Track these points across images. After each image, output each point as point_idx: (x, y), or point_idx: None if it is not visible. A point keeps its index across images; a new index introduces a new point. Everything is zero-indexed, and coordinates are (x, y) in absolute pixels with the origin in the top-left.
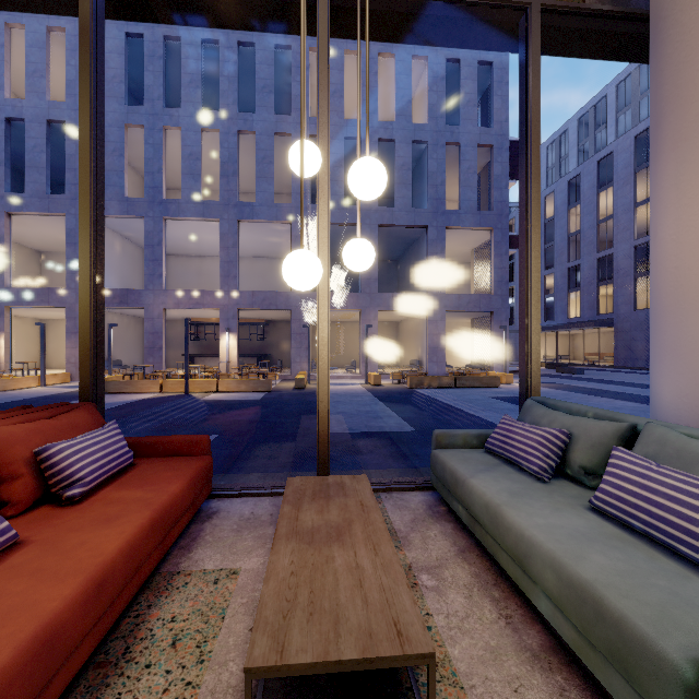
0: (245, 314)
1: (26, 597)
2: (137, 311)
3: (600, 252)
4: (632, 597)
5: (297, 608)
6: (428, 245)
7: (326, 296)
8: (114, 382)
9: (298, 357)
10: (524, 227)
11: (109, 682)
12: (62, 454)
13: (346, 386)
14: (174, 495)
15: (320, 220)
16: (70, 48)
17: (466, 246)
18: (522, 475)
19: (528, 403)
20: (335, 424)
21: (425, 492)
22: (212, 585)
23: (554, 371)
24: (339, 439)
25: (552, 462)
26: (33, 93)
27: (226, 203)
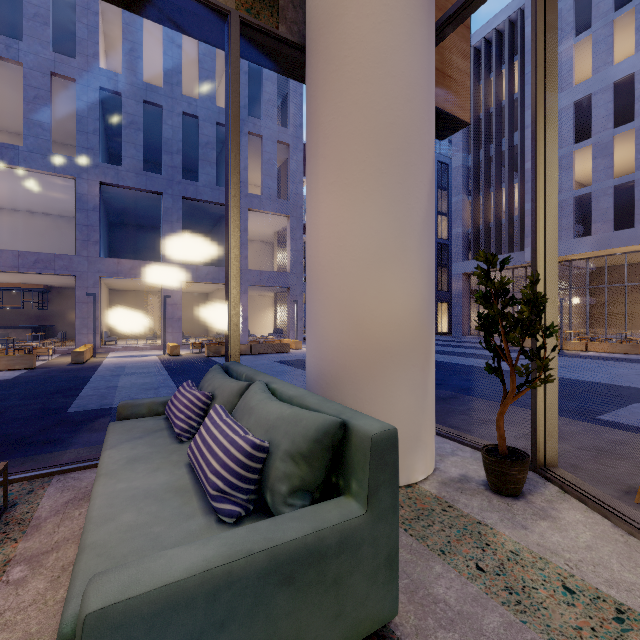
0: (10, 277)
1: None
2: None
3: None
4: (106, 554)
5: None
6: None
7: None
8: None
9: (85, 328)
10: (227, 210)
11: None
12: None
13: (140, 357)
14: None
15: None
16: None
17: (270, 228)
18: (169, 438)
19: (211, 369)
20: (95, 400)
21: None
22: None
23: None
24: (86, 417)
25: (193, 422)
26: None
27: None
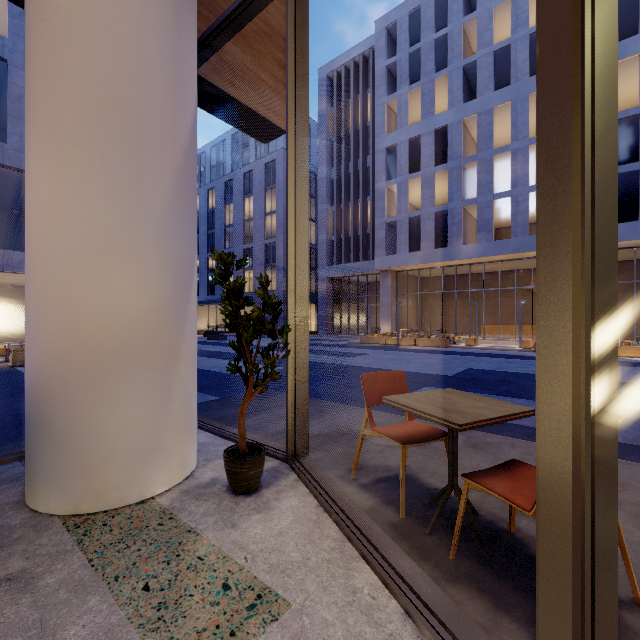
0: None
1: None
2: None
3: (245, 245)
4: None
5: None
6: None
7: None
8: None
9: None
10: None
11: None
12: None
13: None
14: None
15: None
16: None
17: None
18: None
19: None
20: None
21: None
22: None
23: (206, 339)
24: None
25: None
26: None
27: None
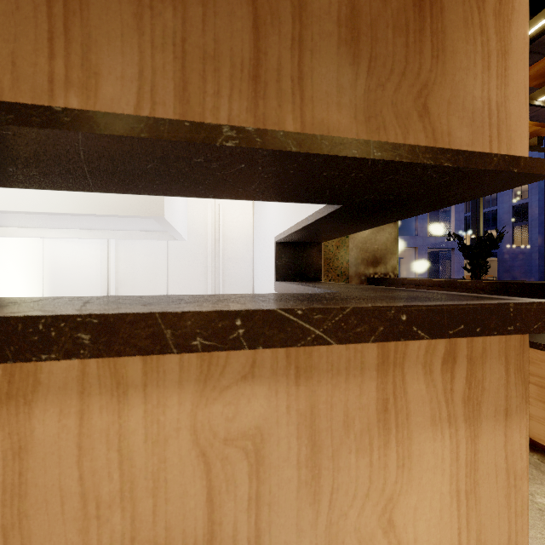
0: None
1: None
2: None
3: (485, 208)
4: None
5: None
6: None
7: None
8: None
9: None
10: None
11: None
12: None
13: None
14: None
15: None
16: None
17: None
18: None
19: None
20: None
21: None
22: None
23: None
24: None
25: None
26: None
27: None
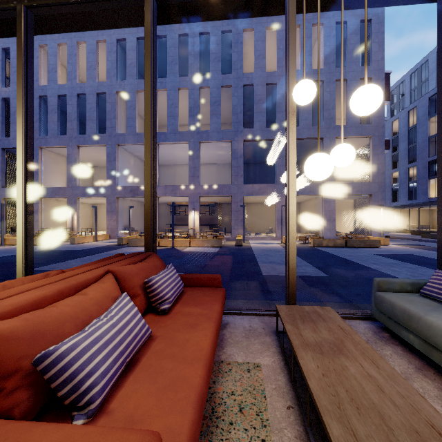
0: (203, 199)
1: (178, 373)
2: (142, 199)
3: None
4: None
5: (344, 402)
6: (323, 150)
7: (293, 185)
8: (133, 240)
9: (236, 226)
10: None
11: (212, 430)
12: (158, 284)
13: (269, 244)
14: (219, 312)
15: (289, 135)
16: (108, 51)
17: None
18: None
19: None
20: (271, 269)
21: (365, 321)
22: (247, 373)
23: (419, 237)
24: (277, 279)
25: None
26: (90, 79)
27: (192, 132)
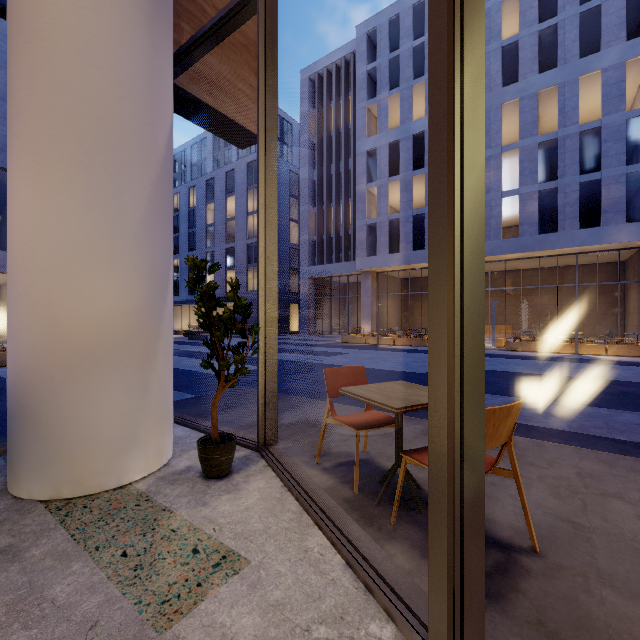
0: None
1: None
2: None
3: (227, 244)
4: None
5: None
6: None
7: None
8: None
9: None
10: None
11: None
12: None
13: None
14: None
15: None
16: None
17: None
18: None
19: None
20: None
21: None
22: None
23: (187, 339)
24: None
25: None
26: None
27: None
